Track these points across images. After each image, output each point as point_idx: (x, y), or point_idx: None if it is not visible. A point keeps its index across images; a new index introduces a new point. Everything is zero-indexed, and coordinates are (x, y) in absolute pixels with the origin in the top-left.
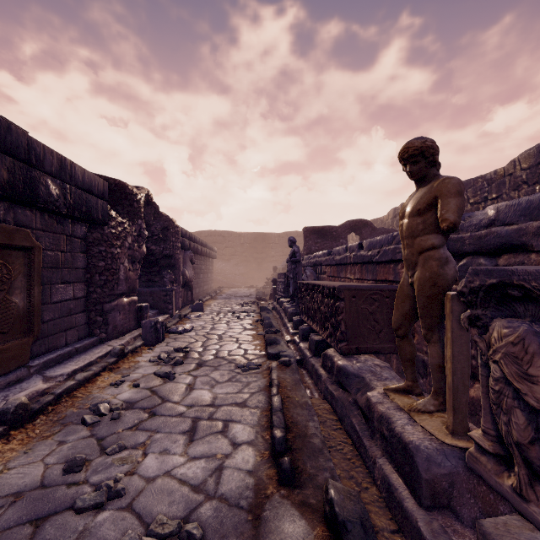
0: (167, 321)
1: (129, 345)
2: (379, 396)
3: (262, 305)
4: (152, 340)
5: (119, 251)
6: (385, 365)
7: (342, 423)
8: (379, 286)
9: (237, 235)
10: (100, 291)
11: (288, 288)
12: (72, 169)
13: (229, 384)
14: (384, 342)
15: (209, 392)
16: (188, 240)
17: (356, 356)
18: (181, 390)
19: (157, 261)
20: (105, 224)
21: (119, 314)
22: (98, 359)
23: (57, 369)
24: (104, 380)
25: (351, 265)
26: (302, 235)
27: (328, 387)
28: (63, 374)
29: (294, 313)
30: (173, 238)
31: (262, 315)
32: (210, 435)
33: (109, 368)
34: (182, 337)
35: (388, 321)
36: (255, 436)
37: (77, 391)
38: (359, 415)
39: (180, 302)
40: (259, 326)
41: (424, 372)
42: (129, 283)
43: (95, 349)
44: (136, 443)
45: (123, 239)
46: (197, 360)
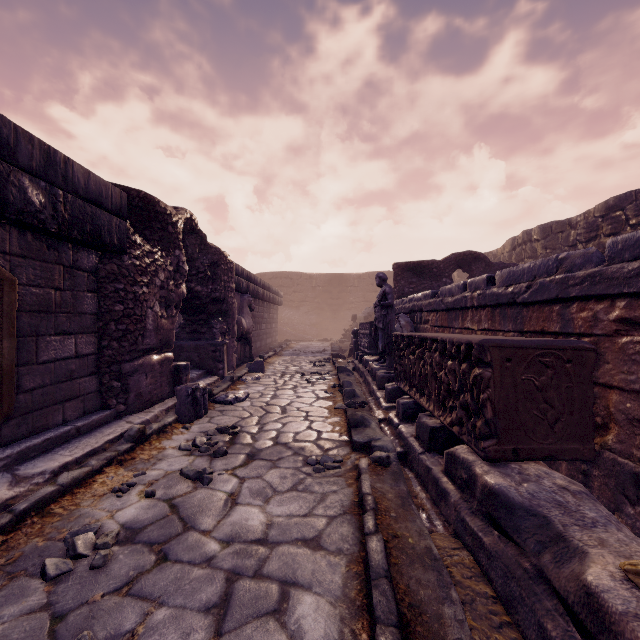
0: (215, 386)
1: (157, 421)
2: (621, 590)
3: (340, 363)
4: (188, 414)
5: (146, 290)
6: (579, 490)
7: (511, 611)
8: (553, 341)
9: (308, 277)
10: (117, 346)
11: (375, 343)
12: (67, 168)
13: (292, 496)
14: (563, 441)
15: (261, 512)
16: (246, 280)
17: (515, 465)
18: (217, 505)
19: (204, 306)
20: (123, 253)
21: (145, 377)
22: (106, 445)
23: (40, 462)
24: (106, 480)
25: (473, 309)
26: (388, 276)
27: (466, 521)
28: (45, 471)
29: (385, 377)
30: (225, 276)
31: (341, 379)
32: (254, 622)
33: (118, 460)
34: (232, 410)
35: (570, 402)
36: (338, 631)
37: (56, 504)
38: (558, 613)
39: (235, 359)
40: (337, 393)
41: (639, 496)
42: (161, 335)
43: (107, 428)
44: (117, 632)
45: (152, 274)
46: (248, 448)
